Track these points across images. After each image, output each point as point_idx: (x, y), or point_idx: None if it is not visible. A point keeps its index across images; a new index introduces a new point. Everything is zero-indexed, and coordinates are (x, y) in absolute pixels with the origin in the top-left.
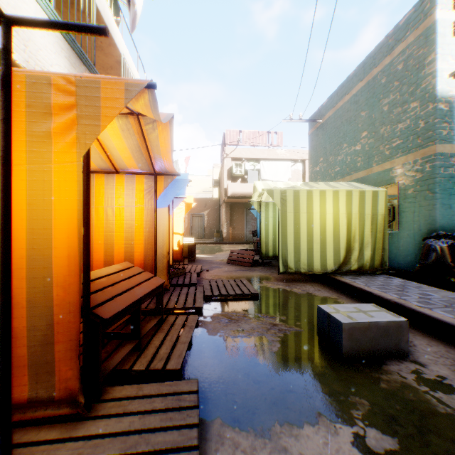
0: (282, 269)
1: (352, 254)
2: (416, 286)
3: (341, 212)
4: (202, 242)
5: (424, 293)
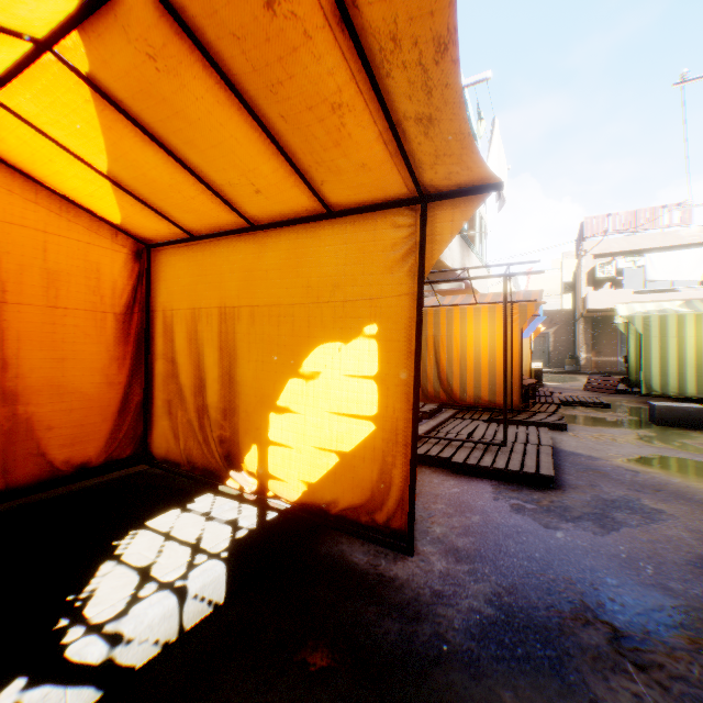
0: (643, 391)
1: None
2: None
3: None
4: (547, 371)
5: None
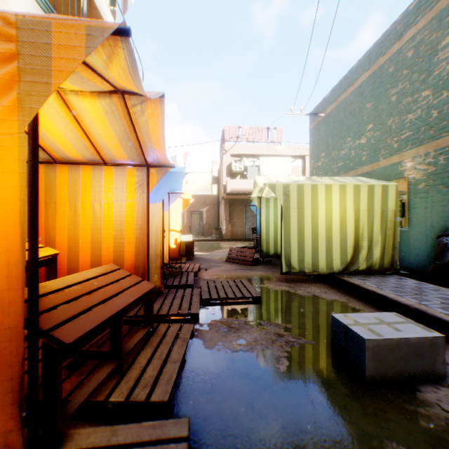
0: (285, 268)
1: (360, 252)
2: (434, 289)
3: (348, 208)
4: (201, 239)
5: (444, 297)
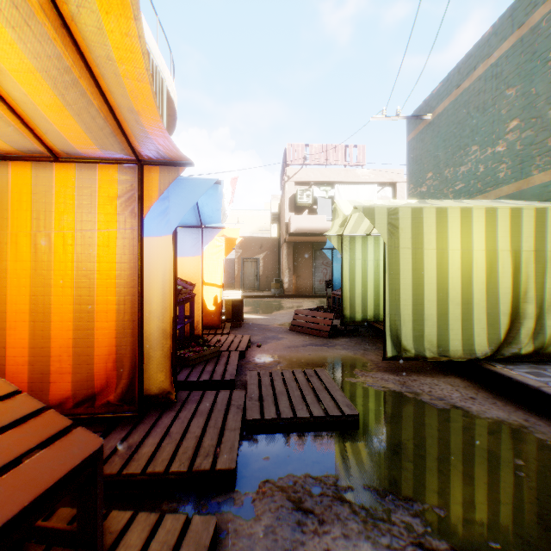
0: (391, 351)
1: (521, 324)
2: None
3: (501, 248)
4: (256, 295)
5: None
